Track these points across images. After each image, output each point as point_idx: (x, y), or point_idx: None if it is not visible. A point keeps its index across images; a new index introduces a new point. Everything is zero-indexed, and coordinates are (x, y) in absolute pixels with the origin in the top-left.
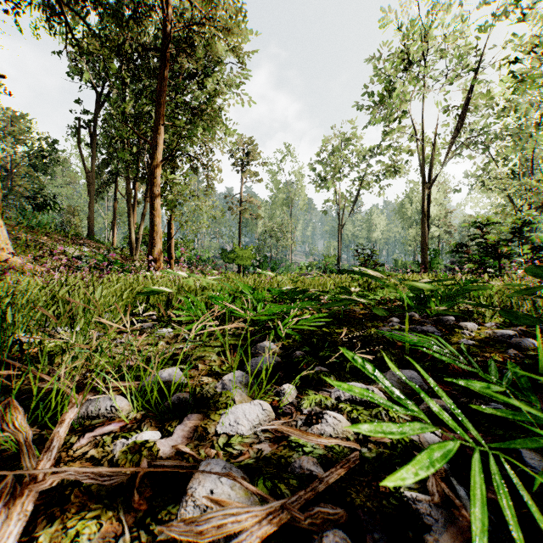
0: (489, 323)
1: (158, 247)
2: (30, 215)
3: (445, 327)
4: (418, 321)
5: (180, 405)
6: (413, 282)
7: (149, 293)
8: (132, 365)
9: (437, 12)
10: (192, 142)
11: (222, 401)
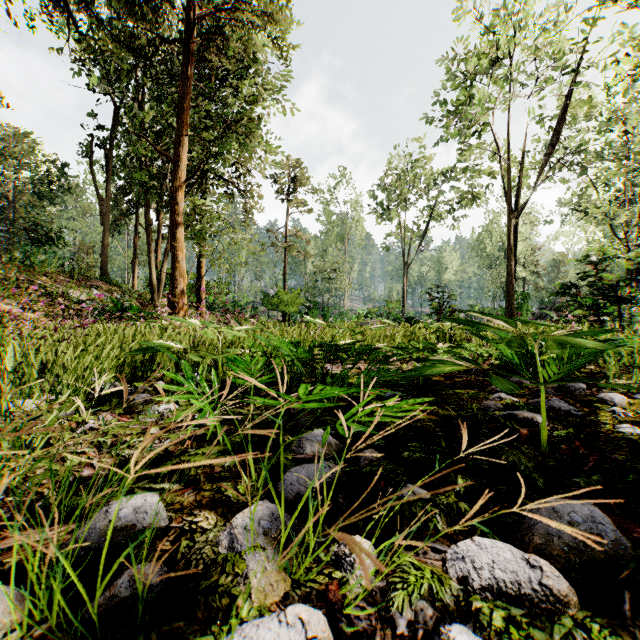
0: (639, 394)
1: (180, 289)
2: (33, 251)
3: (577, 401)
4: (533, 389)
5: (132, 601)
6: (562, 337)
7: (146, 351)
8: (90, 476)
9: (527, 0)
10: (225, 161)
11: (224, 587)
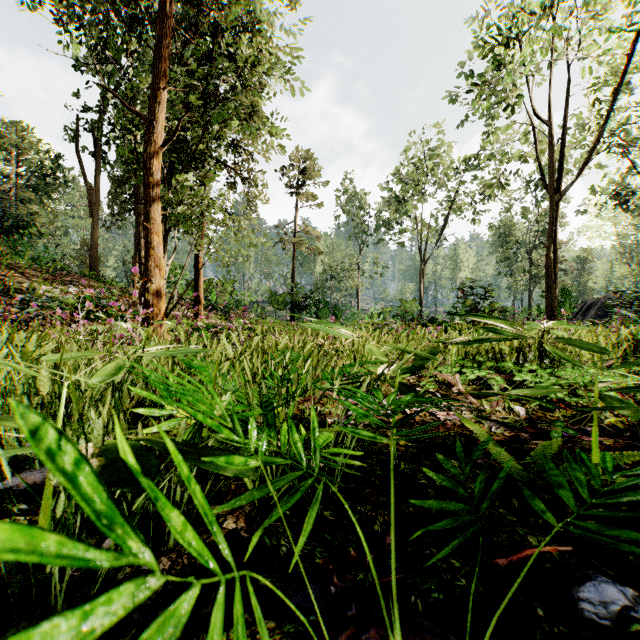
0: None
1: (155, 282)
2: (23, 247)
3: None
4: None
5: None
6: None
7: None
8: None
9: None
10: (220, 135)
11: None
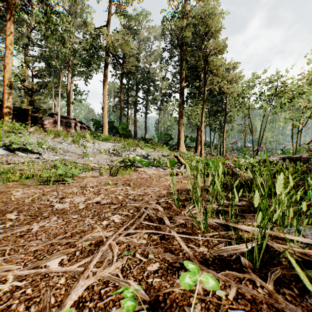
0: None
1: (224, 151)
2: None
3: None
4: None
5: None
6: None
7: None
8: None
9: None
10: (229, 123)
11: None
